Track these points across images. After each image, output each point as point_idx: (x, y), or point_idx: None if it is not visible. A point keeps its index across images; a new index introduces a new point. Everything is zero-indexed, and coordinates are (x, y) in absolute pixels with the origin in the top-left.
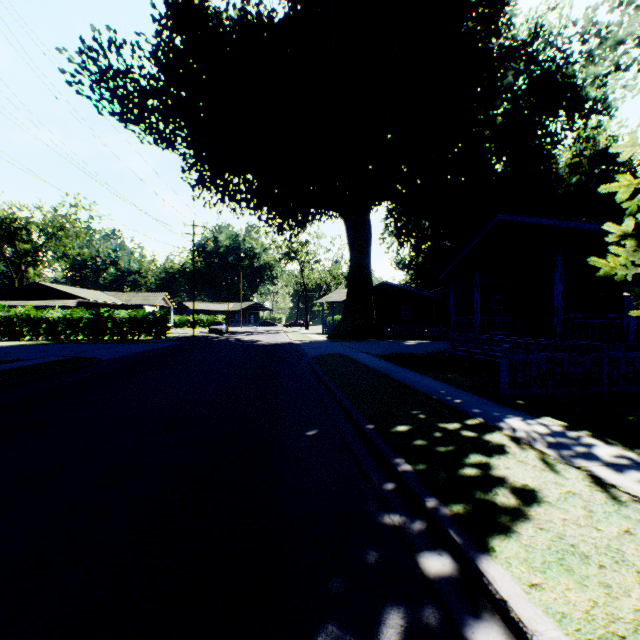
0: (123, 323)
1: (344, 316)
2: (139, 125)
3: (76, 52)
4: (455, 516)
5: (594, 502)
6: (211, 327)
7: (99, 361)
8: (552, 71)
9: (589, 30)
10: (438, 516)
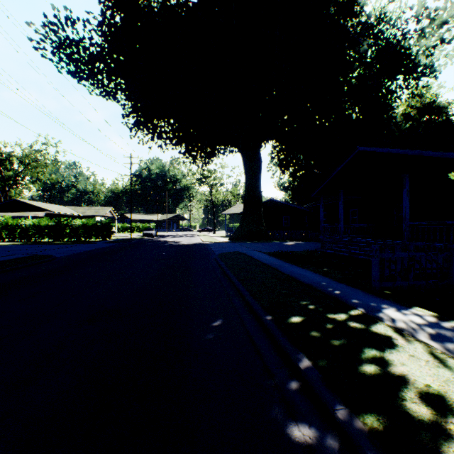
0: (78, 229)
1: (241, 224)
2: (88, 81)
3: (41, 26)
4: (371, 433)
5: None
6: (144, 232)
7: (53, 258)
8: (393, 45)
9: (422, 13)
10: (353, 433)
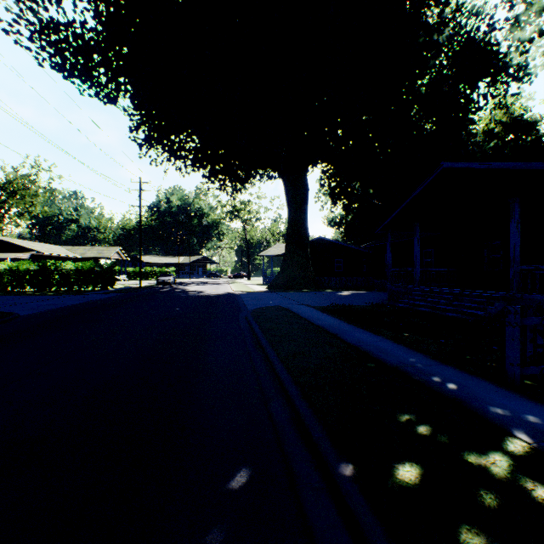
0: (70, 275)
1: (283, 268)
2: (79, 76)
3: (15, 2)
4: None
5: None
6: (159, 278)
7: (12, 317)
8: (476, 40)
9: None
10: None
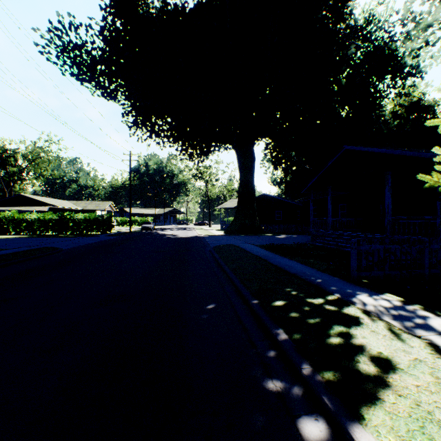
0: (80, 223)
1: (236, 218)
2: (91, 83)
3: (46, 31)
4: (327, 383)
5: (438, 369)
6: (143, 225)
7: (60, 250)
8: (381, 46)
9: (407, 17)
10: (313, 383)
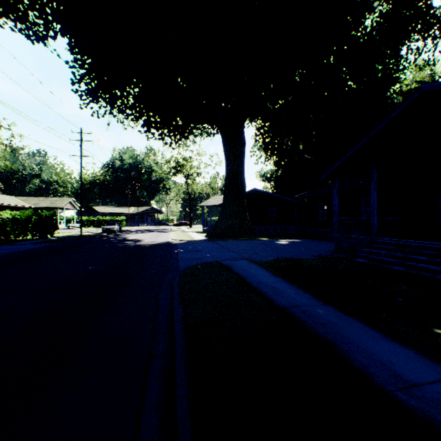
0: (6, 223)
1: (221, 217)
2: None
3: None
4: None
5: None
6: (104, 227)
7: None
8: None
9: None
10: None
